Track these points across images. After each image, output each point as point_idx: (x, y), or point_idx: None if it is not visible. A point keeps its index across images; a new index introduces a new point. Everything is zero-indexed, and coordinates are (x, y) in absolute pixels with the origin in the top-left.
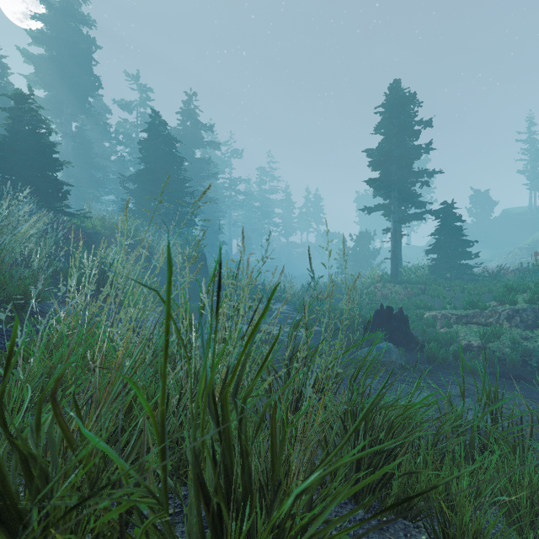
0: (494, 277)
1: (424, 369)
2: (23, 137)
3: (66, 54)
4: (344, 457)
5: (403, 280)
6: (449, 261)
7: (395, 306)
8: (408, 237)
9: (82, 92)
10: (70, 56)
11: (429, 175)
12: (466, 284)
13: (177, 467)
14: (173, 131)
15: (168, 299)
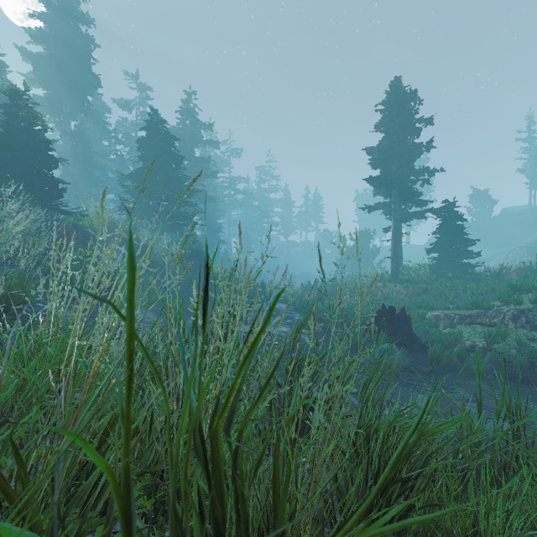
0: (496, 276)
1: (428, 371)
2: (18, 134)
3: (65, 52)
4: (372, 525)
5: (404, 279)
6: (450, 260)
7: (396, 306)
8: (407, 236)
9: (81, 90)
10: (69, 55)
11: (429, 173)
12: (468, 283)
13: (148, 536)
14: (173, 130)
15: (129, 313)
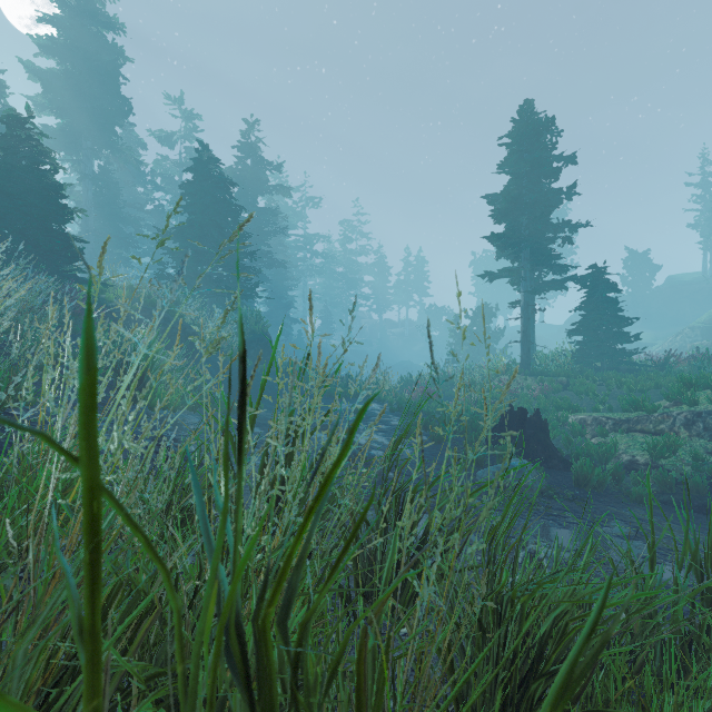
0: (661, 367)
1: (572, 496)
2: (18, 175)
3: (86, 68)
4: None
5: (538, 370)
6: (600, 345)
7: (527, 407)
8: (540, 314)
9: (107, 119)
10: (90, 72)
11: (571, 229)
12: (623, 376)
13: None
14: (229, 172)
15: (87, 450)
